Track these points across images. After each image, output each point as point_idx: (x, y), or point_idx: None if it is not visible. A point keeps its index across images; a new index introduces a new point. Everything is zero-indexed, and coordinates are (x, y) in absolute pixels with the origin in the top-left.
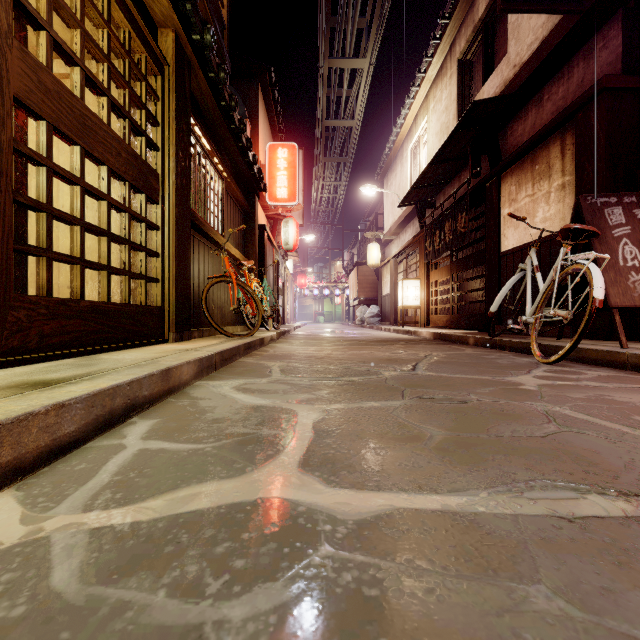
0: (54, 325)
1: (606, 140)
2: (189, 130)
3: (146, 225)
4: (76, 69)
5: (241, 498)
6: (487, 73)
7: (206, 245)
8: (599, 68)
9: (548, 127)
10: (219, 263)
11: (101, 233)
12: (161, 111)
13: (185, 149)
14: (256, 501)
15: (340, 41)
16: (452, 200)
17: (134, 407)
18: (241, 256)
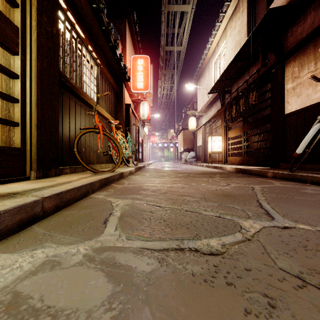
0: None
1: None
2: (57, 5)
3: None
4: None
5: None
6: (269, 2)
7: (83, 107)
8: None
9: None
10: (95, 121)
11: None
12: None
13: (51, 18)
14: None
15: None
16: (243, 87)
17: None
18: (112, 119)
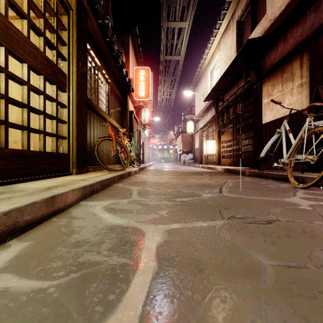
0: None
1: None
2: (86, 51)
3: (57, 104)
4: None
5: None
6: (253, 26)
7: (98, 119)
8: None
9: (292, 51)
10: (106, 130)
11: (22, 105)
12: (67, 37)
13: (83, 61)
14: None
15: (173, 13)
16: (233, 97)
17: (13, 231)
18: (119, 126)
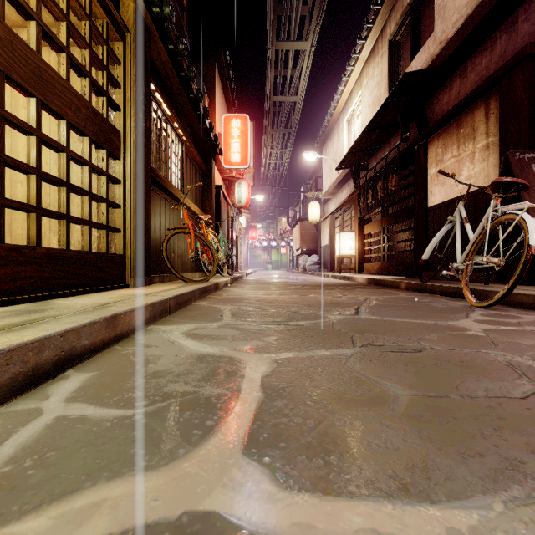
0: (5, 271)
1: (529, 103)
2: (150, 94)
3: (107, 178)
4: (32, 23)
5: (159, 513)
6: (415, 51)
7: (167, 200)
8: (521, 39)
9: (473, 94)
10: (179, 217)
11: (59, 183)
12: (122, 74)
13: (146, 111)
14: (179, 520)
15: (286, 27)
16: (383, 163)
17: (70, 359)
18: (199, 211)
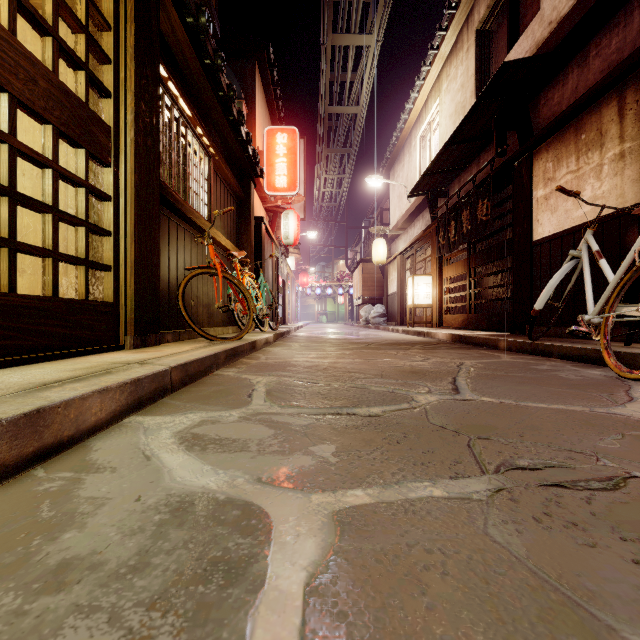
0: None
1: None
2: (157, 80)
3: (87, 191)
4: None
5: None
6: (512, 40)
7: (187, 231)
8: None
9: (601, 84)
10: (205, 254)
11: None
12: (113, 44)
13: (151, 102)
14: None
15: (344, 16)
16: (469, 187)
17: None
18: (233, 247)
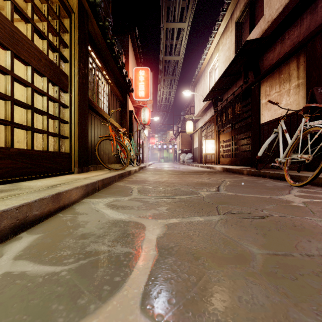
0: None
1: None
2: (87, 52)
3: (59, 104)
4: (8, 2)
5: None
6: (251, 28)
7: (99, 119)
8: (320, 18)
9: (289, 53)
10: (106, 130)
11: (26, 107)
12: (69, 39)
13: (84, 63)
14: None
15: (172, 14)
16: (232, 97)
17: (24, 224)
18: (119, 126)
